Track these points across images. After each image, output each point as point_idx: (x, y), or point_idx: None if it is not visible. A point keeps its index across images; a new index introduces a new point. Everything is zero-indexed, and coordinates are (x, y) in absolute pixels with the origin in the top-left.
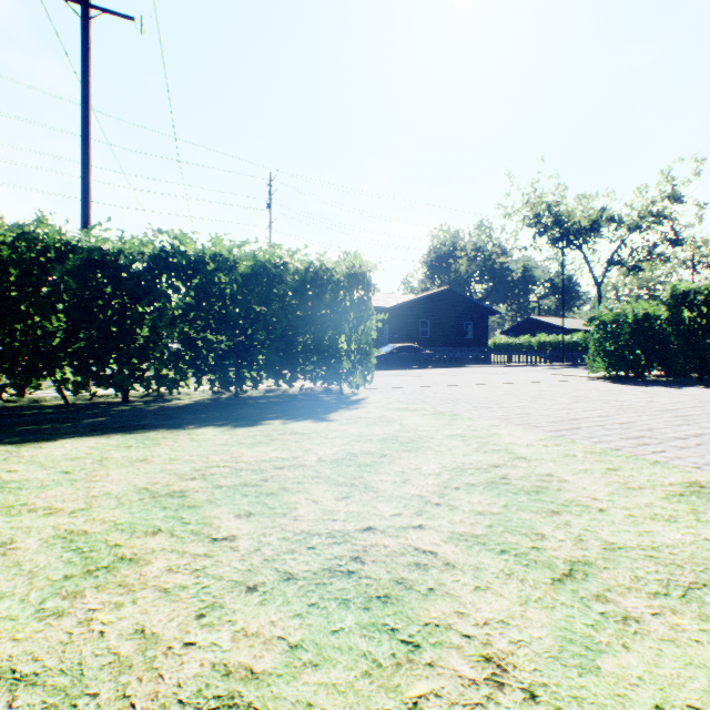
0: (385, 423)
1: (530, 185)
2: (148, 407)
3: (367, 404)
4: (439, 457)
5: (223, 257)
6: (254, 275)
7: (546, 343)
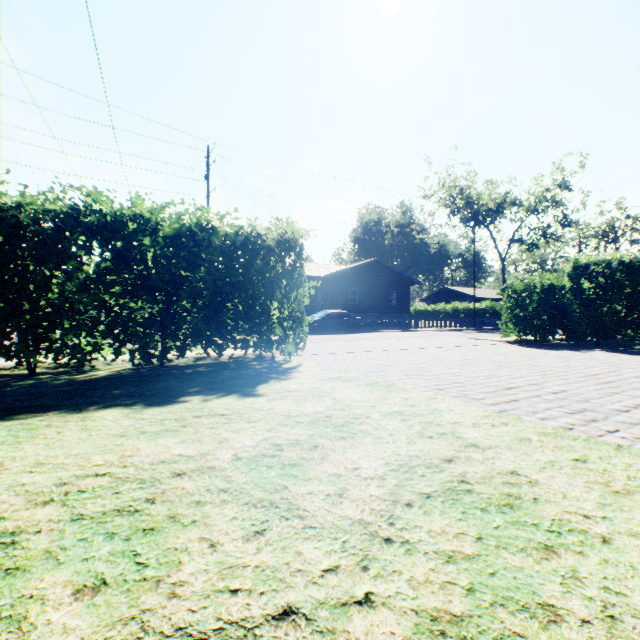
0: (317, 397)
1: (446, 171)
2: (54, 381)
3: (299, 373)
4: (380, 448)
5: (144, 218)
6: (179, 238)
7: (459, 310)
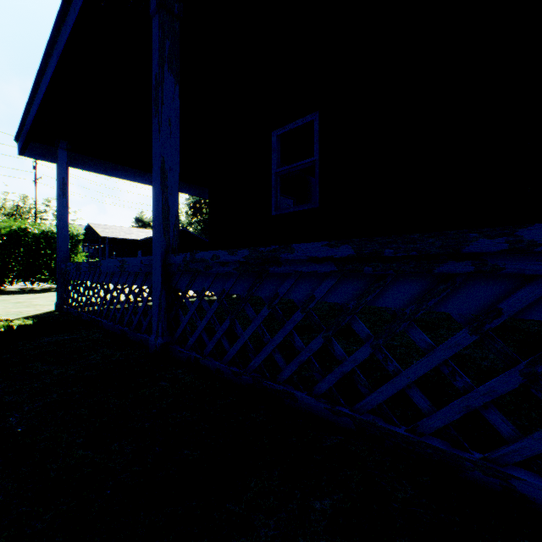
0: None
1: None
2: None
3: None
4: None
5: None
6: (11, 235)
7: None
